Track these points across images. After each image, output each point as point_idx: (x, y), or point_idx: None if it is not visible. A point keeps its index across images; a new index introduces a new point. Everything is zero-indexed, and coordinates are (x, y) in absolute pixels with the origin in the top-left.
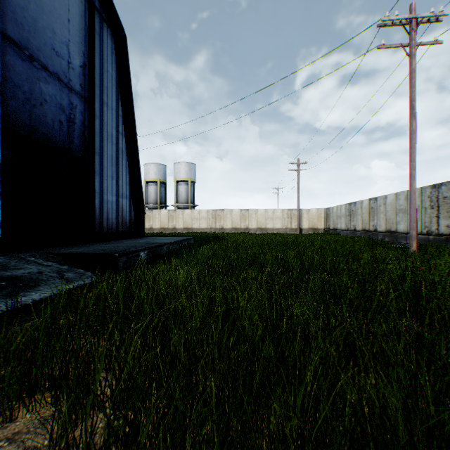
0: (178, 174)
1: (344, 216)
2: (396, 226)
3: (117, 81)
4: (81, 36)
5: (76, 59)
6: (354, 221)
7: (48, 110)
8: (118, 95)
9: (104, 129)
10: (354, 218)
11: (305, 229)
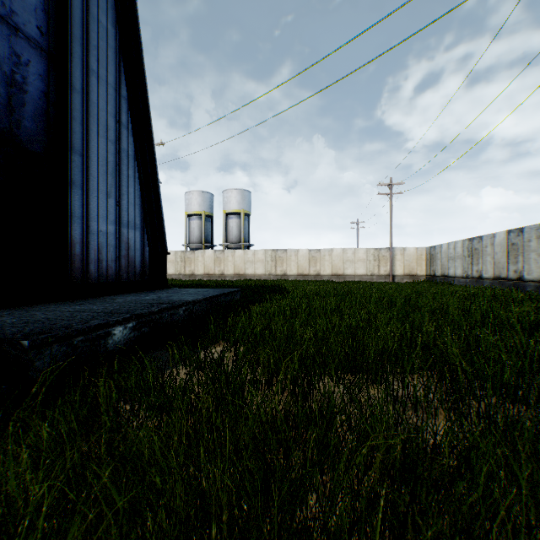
0: (228, 204)
1: (461, 257)
2: None
3: (118, 43)
4: None
5: None
6: (479, 265)
7: None
8: (120, 66)
9: (91, 113)
10: (478, 260)
11: (399, 276)
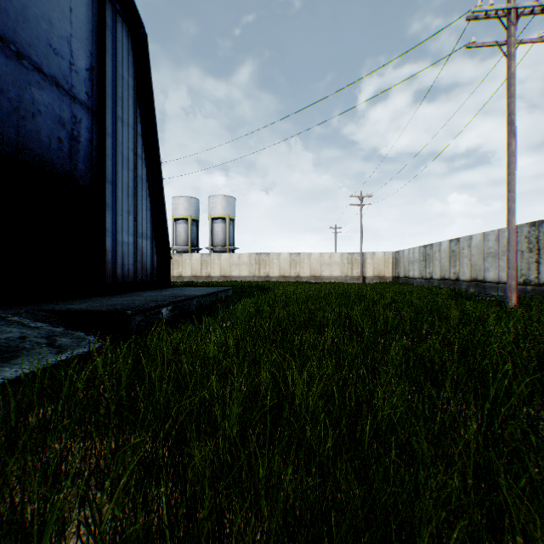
0: (214, 209)
1: (418, 261)
2: (484, 274)
3: (135, 91)
4: (87, 30)
5: (80, 60)
6: (431, 268)
7: (43, 124)
8: (136, 109)
9: (118, 150)
10: (430, 264)
11: (369, 277)
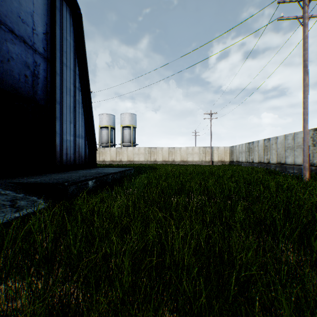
0: (124, 121)
1: (245, 152)
2: (285, 159)
3: (75, 48)
4: (44, 9)
5: (39, 27)
6: (252, 156)
7: (15, 66)
8: (75, 59)
9: (63, 84)
10: (252, 153)
11: (215, 161)
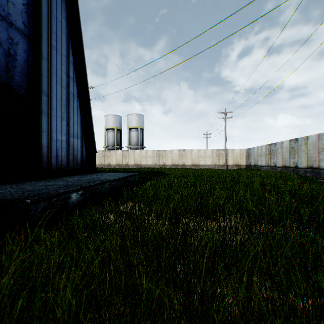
0: (131, 122)
1: (265, 154)
2: (319, 163)
3: (68, 30)
4: None
5: None
6: (274, 159)
7: None
8: (69, 43)
9: (53, 71)
10: (274, 156)
11: (230, 165)
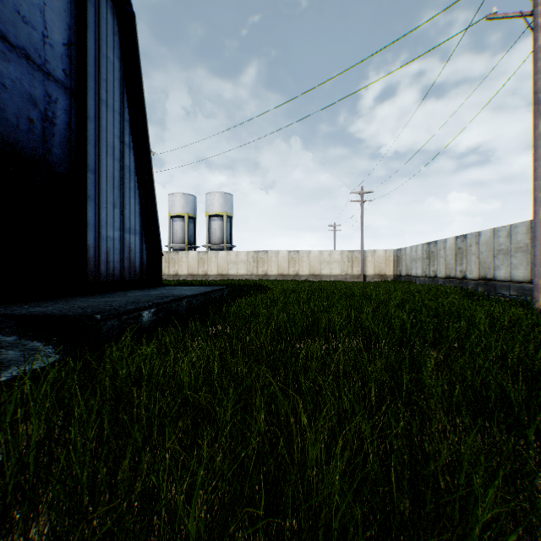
0: (211, 206)
1: (421, 259)
2: (495, 272)
3: (122, 74)
4: (64, 1)
5: (56, 33)
6: (435, 266)
7: (9, 101)
8: (123, 93)
9: (102, 137)
10: (434, 261)
11: (370, 276)
